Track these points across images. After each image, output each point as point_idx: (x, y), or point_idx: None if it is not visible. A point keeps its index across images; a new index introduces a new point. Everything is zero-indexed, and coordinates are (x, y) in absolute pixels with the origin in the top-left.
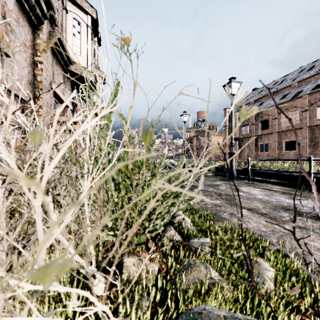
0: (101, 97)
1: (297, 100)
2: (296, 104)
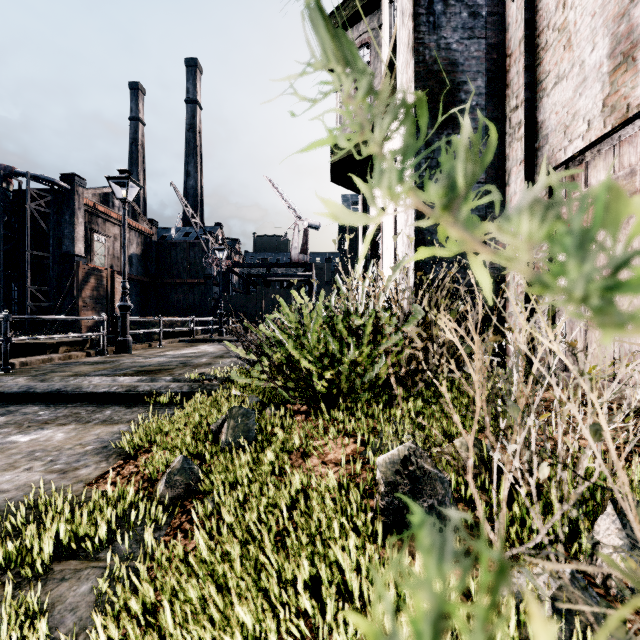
0: None
1: None
2: None
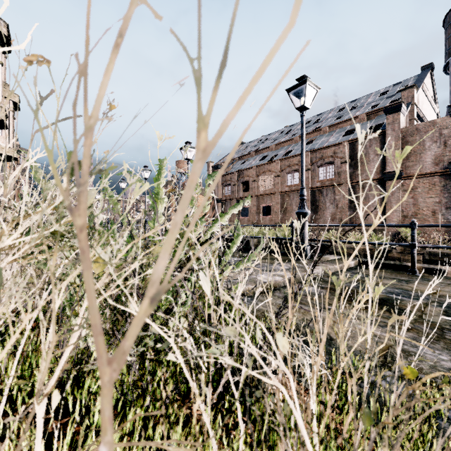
0: (12, 131)
1: (272, 164)
2: (271, 168)
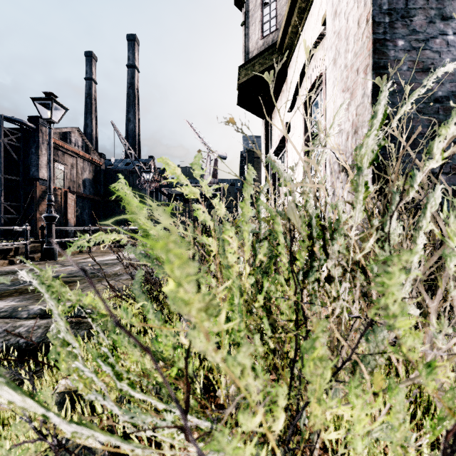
0: None
1: None
2: None
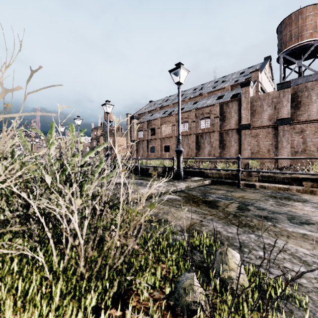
0: None
1: (170, 117)
2: (170, 119)
